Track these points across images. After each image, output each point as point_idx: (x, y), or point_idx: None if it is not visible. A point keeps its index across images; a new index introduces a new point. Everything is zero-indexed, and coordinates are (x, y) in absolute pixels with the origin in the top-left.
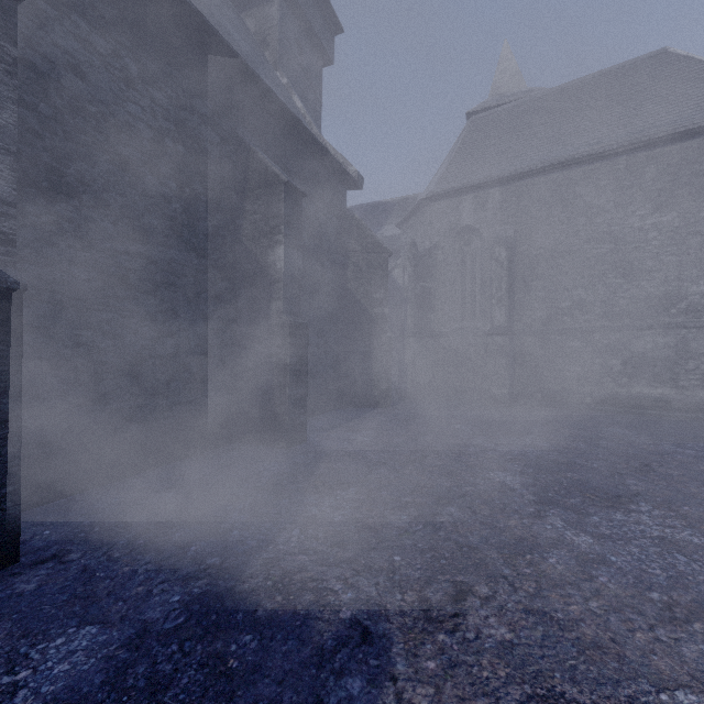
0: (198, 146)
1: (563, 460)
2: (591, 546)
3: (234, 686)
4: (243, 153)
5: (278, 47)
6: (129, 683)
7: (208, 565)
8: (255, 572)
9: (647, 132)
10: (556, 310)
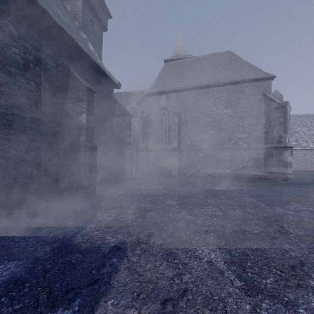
0: (45, 68)
1: (191, 195)
2: (192, 218)
3: (75, 266)
4: (67, 72)
5: (82, 21)
6: (36, 272)
7: (59, 238)
8: (78, 238)
9: (223, 80)
10: (194, 142)
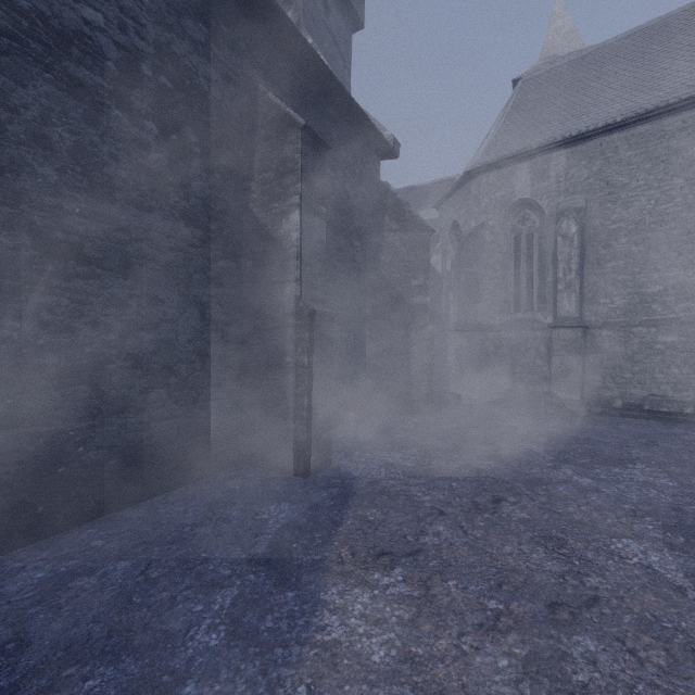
0: (190, 82)
1: None
2: None
3: None
4: (251, 96)
5: (302, 5)
6: None
7: None
8: None
9: None
10: (641, 297)
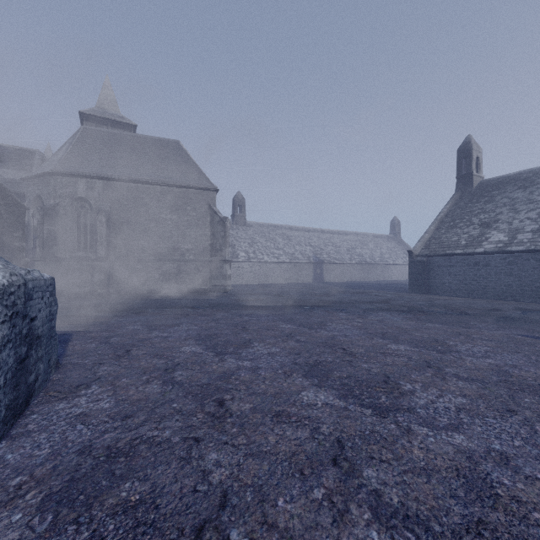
0: None
1: (125, 309)
2: (124, 319)
3: None
4: None
5: None
6: None
7: None
8: None
9: (168, 180)
10: (132, 250)
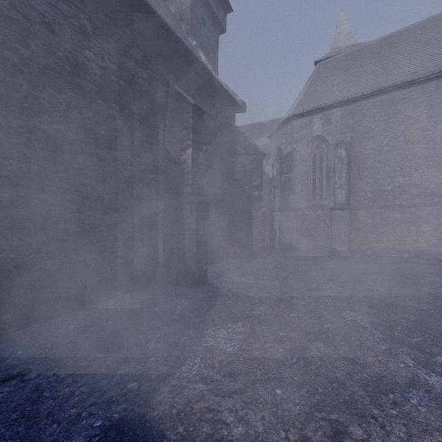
0: (134, 81)
1: (398, 303)
2: None
3: None
4: (165, 86)
5: (190, 22)
6: None
7: (128, 390)
8: (164, 399)
9: None
10: (381, 192)
